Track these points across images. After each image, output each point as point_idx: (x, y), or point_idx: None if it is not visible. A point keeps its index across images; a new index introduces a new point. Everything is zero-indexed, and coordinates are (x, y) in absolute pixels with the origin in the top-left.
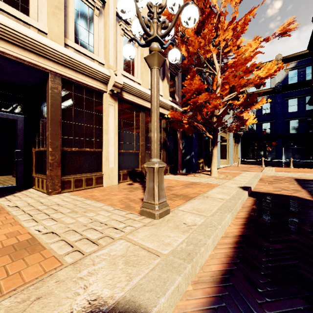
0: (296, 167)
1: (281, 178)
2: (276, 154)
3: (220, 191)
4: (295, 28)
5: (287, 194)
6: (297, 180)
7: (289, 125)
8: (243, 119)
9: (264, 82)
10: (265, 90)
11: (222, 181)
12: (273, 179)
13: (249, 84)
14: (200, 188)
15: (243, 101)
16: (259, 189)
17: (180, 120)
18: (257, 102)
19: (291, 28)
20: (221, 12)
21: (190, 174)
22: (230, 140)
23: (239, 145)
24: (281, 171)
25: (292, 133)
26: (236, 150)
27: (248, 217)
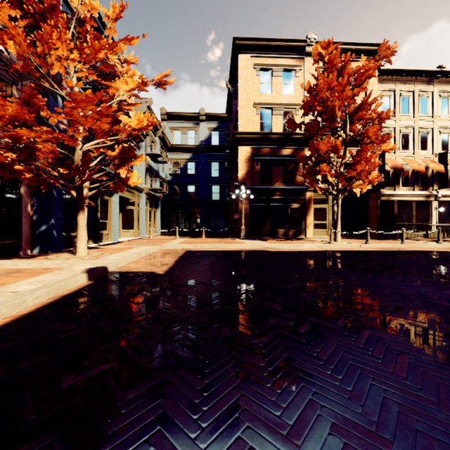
0: (211, 237)
1: (175, 251)
2: (200, 223)
3: (41, 279)
4: (172, 83)
5: (146, 270)
6: (187, 252)
7: (212, 191)
8: (122, 177)
9: (139, 135)
10: (190, 146)
11: (78, 263)
12: (163, 253)
13: (121, 133)
14: (14, 278)
15: (119, 153)
16: (125, 267)
17: (4, 163)
18: (136, 158)
19: (169, 81)
20: (84, 17)
21: (41, 256)
22: (141, 203)
23: (159, 211)
24: (186, 242)
25: (214, 199)
26: (155, 218)
27: (31, 313)
